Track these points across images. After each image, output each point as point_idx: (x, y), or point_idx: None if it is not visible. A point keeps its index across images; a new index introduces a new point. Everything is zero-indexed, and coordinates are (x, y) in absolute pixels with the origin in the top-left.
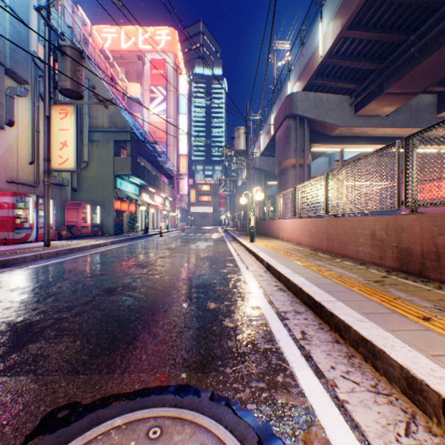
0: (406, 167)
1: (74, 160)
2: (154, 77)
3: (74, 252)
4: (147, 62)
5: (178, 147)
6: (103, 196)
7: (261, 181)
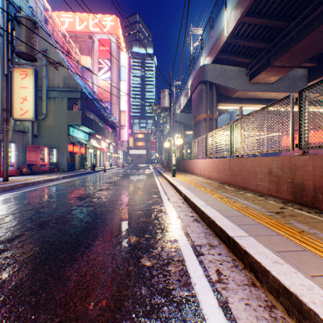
0: (300, 116)
1: (33, 112)
2: (101, 52)
3: (28, 186)
4: (96, 41)
5: (119, 105)
6: (59, 141)
7: (181, 131)
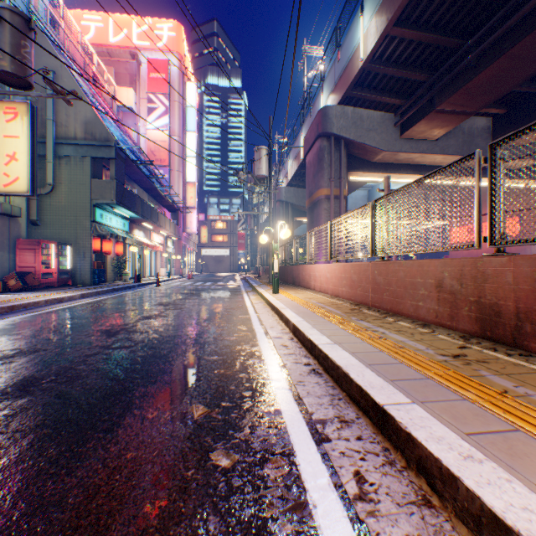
0: (492, 188)
1: (28, 180)
2: (152, 82)
3: (15, 312)
4: (144, 62)
5: (184, 173)
6: (76, 232)
7: (288, 218)
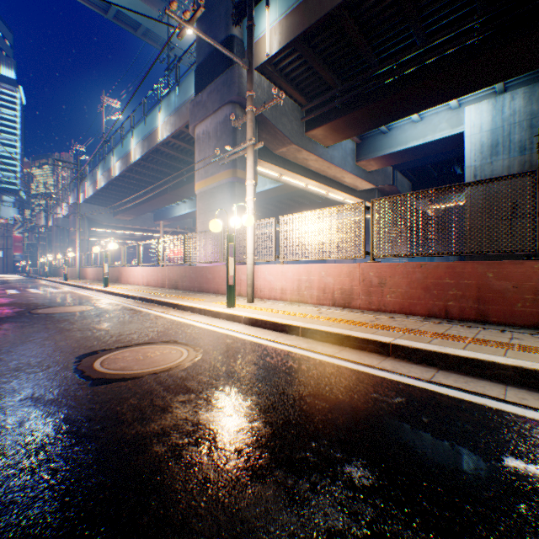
0: None
1: None
2: None
3: None
4: None
5: None
6: None
7: (66, 237)
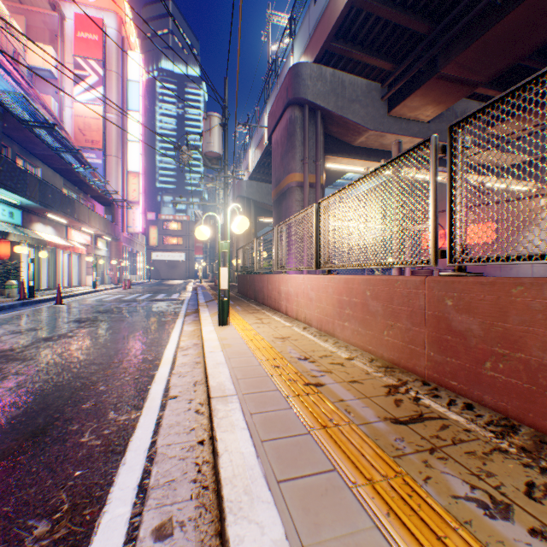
0: None
1: None
2: (81, 43)
3: None
4: (70, 17)
5: (125, 160)
6: None
7: (251, 217)
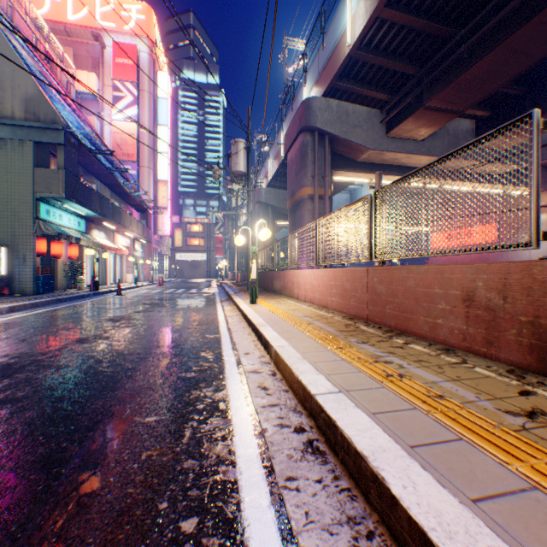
0: None
1: None
2: (119, 68)
3: None
4: (109, 45)
5: (156, 170)
6: (14, 231)
7: (269, 220)
